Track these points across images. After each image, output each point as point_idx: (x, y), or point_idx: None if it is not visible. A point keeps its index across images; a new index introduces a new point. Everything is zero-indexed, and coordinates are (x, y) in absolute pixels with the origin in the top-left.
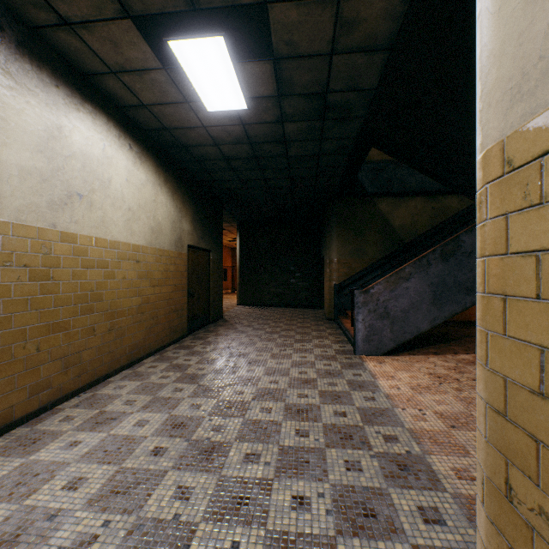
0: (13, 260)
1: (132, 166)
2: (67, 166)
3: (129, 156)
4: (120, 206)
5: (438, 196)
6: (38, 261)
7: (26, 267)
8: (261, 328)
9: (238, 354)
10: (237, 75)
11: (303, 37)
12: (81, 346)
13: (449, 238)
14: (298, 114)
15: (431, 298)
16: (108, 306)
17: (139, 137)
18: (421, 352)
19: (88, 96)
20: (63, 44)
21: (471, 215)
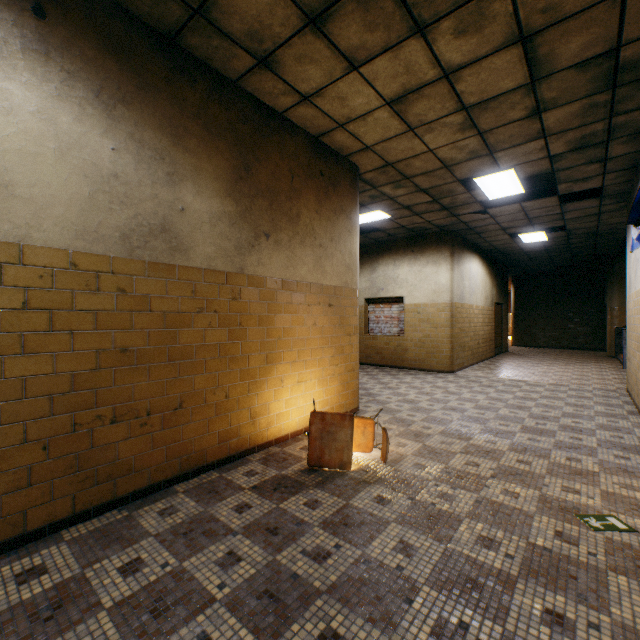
0: (466, 316)
1: (481, 270)
2: (471, 281)
3: (480, 267)
4: (479, 290)
5: None
6: (468, 316)
7: (467, 318)
8: (545, 357)
9: (536, 363)
10: (545, 235)
11: (581, 226)
12: (473, 347)
13: None
14: (578, 237)
15: None
16: (477, 333)
17: (482, 255)
18: None
19: (474, 251)
20: (474, 240)
21: None
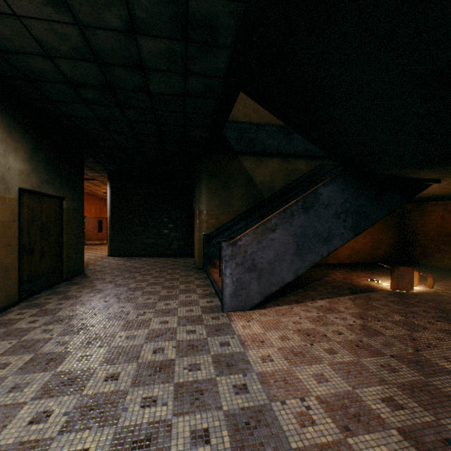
0: None
1: None
2: None
3: None
4: None
5: (291, 158)
6: None
7: None
8: (124, 284)
9: (78, 328)
10: None
11: None
12: None
13: (310, 191)
14: (154, 24)
15: (294, 249)
16: None
17: None
18: (285, 302)
19: None
20: None
21: (315, 176)
